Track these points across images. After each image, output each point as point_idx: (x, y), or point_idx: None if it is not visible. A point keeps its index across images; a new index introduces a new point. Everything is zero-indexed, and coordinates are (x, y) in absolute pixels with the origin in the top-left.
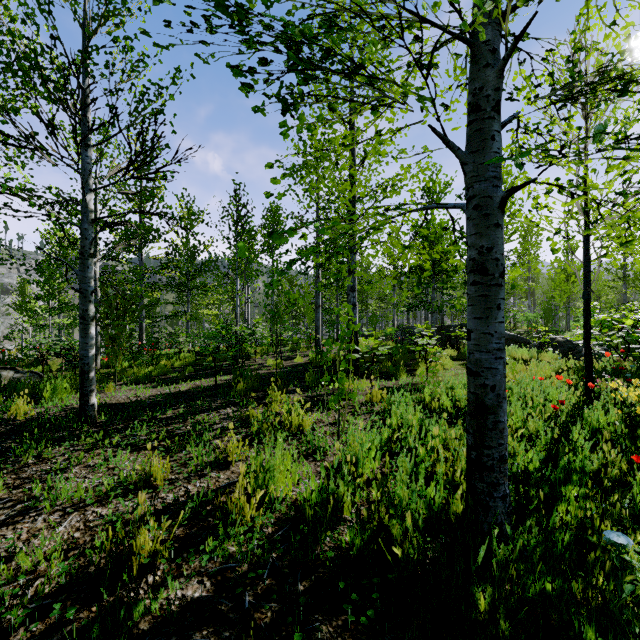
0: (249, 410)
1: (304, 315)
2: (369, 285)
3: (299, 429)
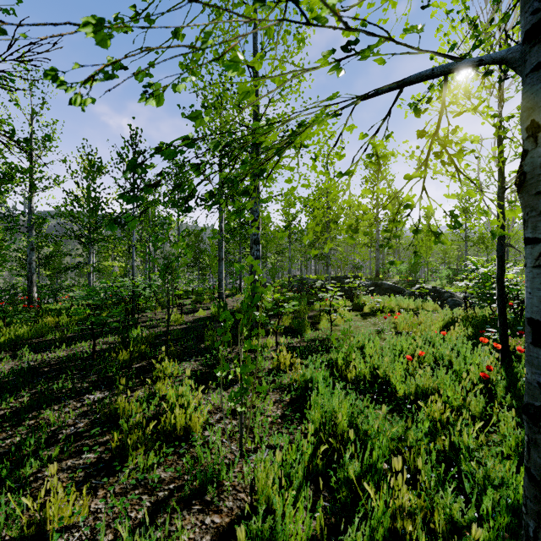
0: (118, 402)
1: (209, 267)
2: (268, 241)
3: (186, 432)
